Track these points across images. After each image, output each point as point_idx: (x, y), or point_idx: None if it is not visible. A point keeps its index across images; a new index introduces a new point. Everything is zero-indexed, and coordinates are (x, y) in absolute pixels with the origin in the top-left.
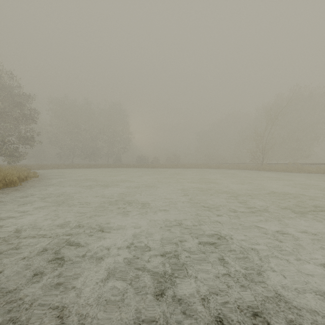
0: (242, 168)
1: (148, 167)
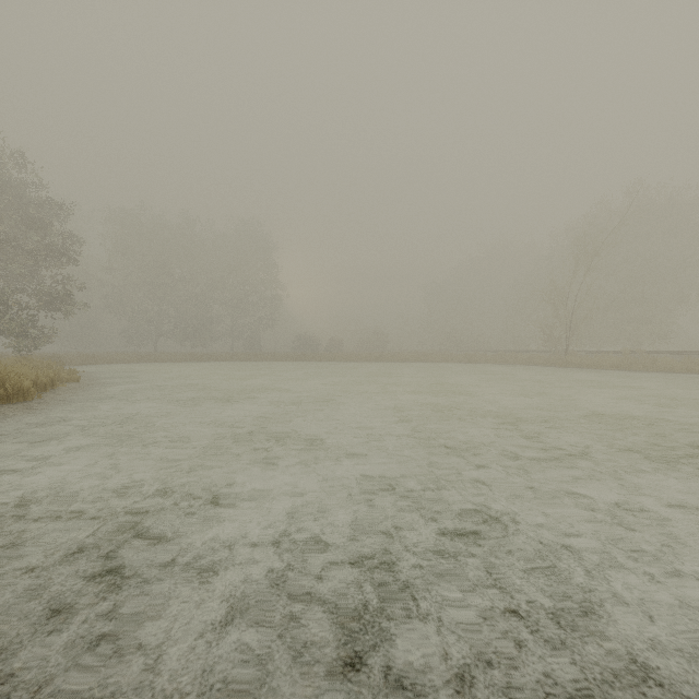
0: (524, 362)
1: (318, 359)
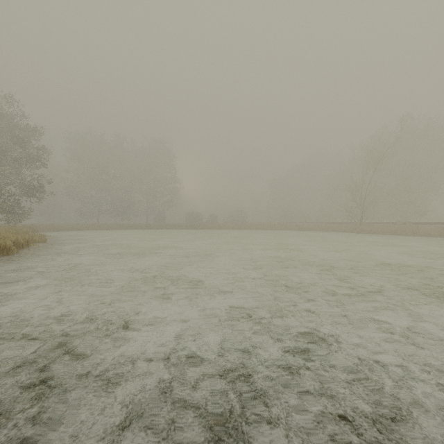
0: (333, 230)
1: (201, 228)
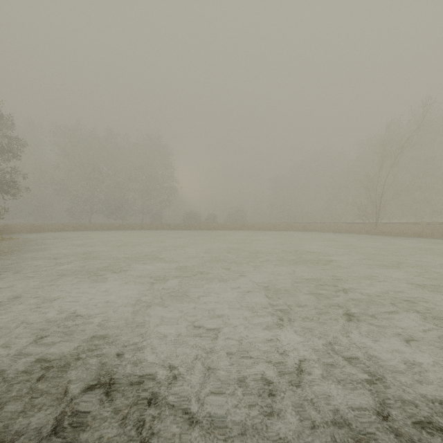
0: (345, 231)
1: (199, 228)
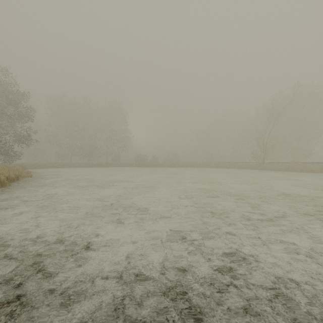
0: (243, 167)
1: (146, 166)
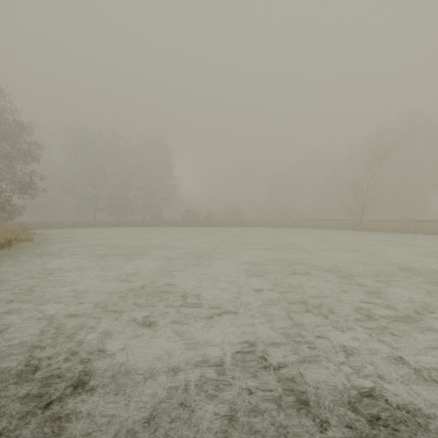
0: (333, 227)
1: (198, 225)
